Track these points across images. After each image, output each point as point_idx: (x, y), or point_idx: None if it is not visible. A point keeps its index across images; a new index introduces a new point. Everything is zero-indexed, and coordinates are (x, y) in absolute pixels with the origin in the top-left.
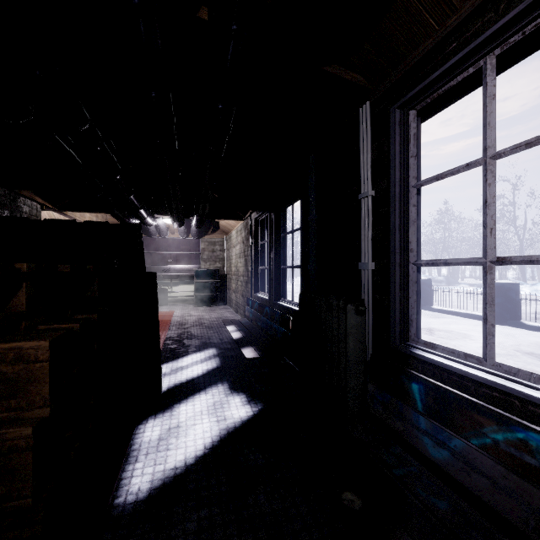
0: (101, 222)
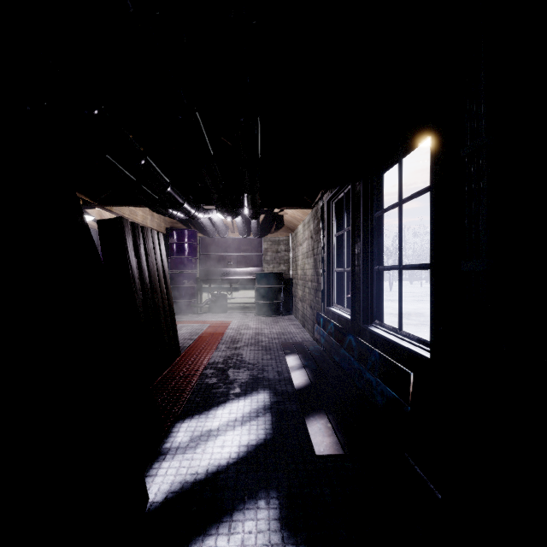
0: None
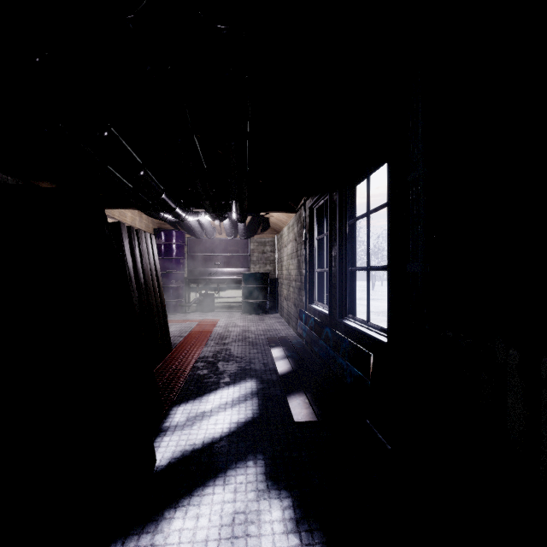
0: (25, 185)
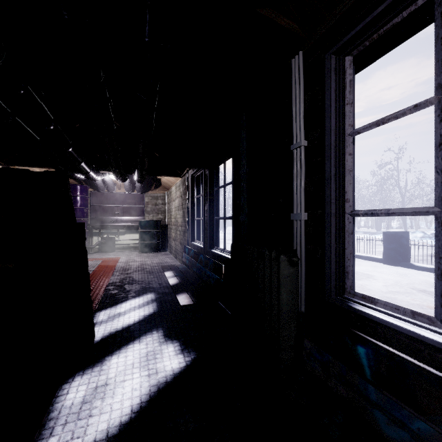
0: (21, 169)
